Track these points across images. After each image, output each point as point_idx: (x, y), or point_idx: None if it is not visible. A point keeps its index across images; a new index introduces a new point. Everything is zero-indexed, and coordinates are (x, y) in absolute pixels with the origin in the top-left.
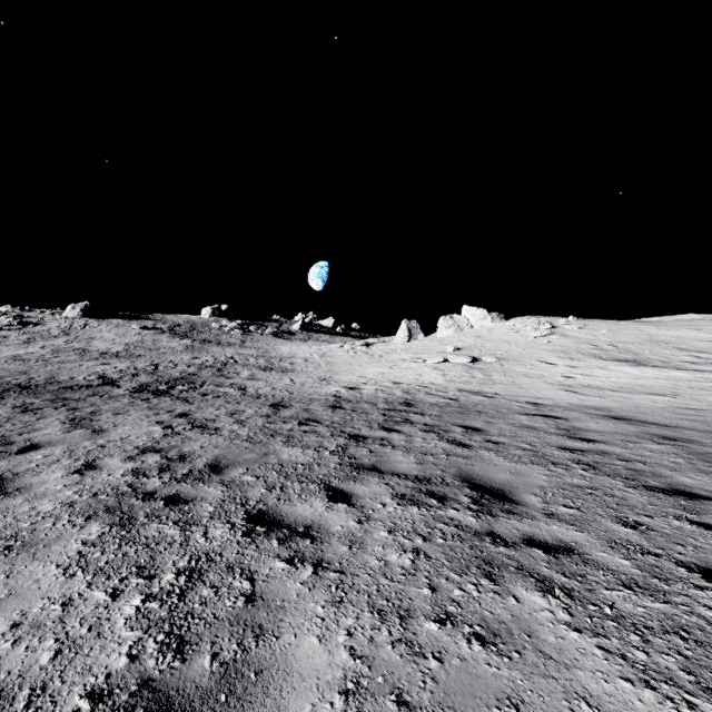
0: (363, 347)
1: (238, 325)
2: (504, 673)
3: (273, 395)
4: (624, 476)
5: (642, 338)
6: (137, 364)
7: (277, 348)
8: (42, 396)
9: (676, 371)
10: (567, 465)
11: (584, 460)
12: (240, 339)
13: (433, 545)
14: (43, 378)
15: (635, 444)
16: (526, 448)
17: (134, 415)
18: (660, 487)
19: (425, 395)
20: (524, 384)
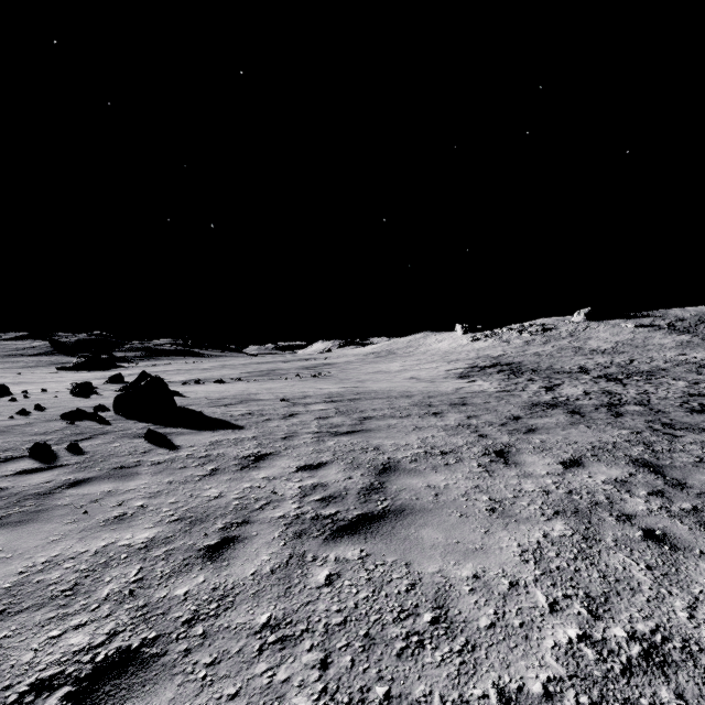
0: None
1: None
2: (583, 429)
3: None
4: None
5: None
6: (615, 359)
7: None
8: (540, 376)
9: None
10: None
11: None
12: None
13: (620, 425)
14: (545, 366)
15: None
16: None
17: (577, 387)
18: None
19: None
20: None
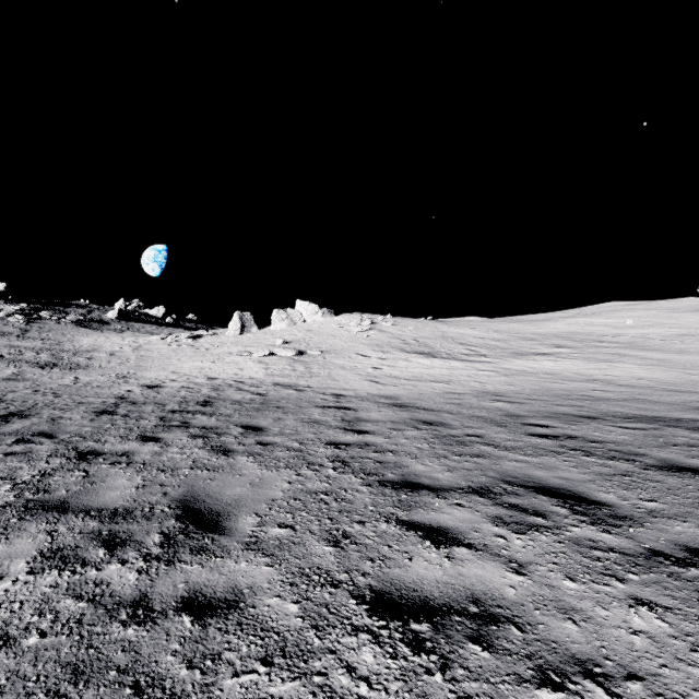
0: (189, 339)
1: (22, 309)
2: None
3: (24, 400)
4: (368, 471)
5: (437, 334)
6: None
7: (76, 340)
8: None
9: (455, 361)
10: (322, 465)
11: (343, 455)
12: (21, 328)
13: (6, 657)
14: None
15: (399, 432)
16: (294, 448)
17: None
18: (393, 481)
19: (234, 391)
20: (338, 376)
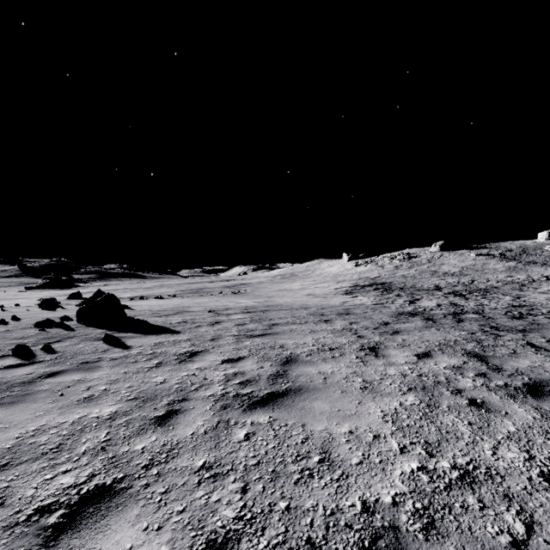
0: None
1: None
2: (434, 331)
3: (533, 302)
4: None
5: None
6: (461, 280)
7: None
8: (406, 292)
9: None
10: None
11: None
12: None
13: (461, 328)
14: (410, 285)
15: None
16: None
17: (432, 301)
18: None
19: None
20: None
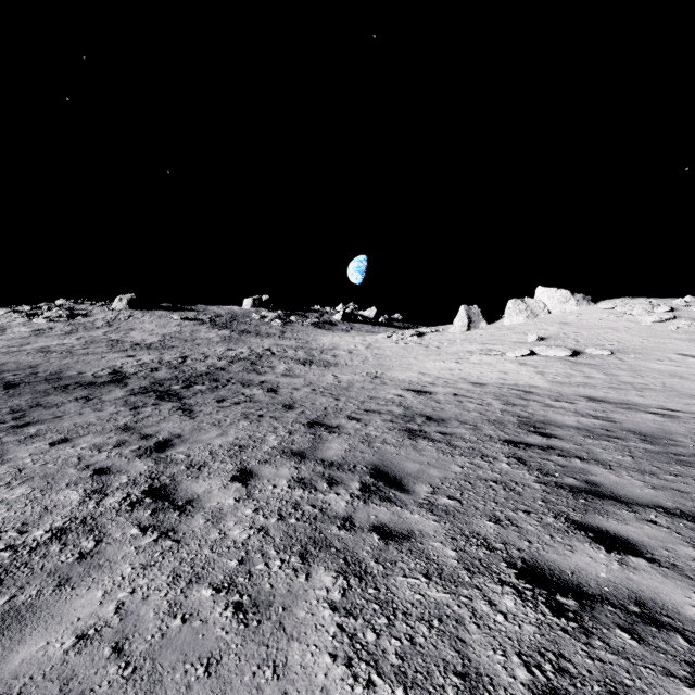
0: (414, 337)
1: (279, 315)
2: None
3: (311, 402)
4: None
5: None
6: (164, 356)
7: (318, 339)
8: (16, 400)
9: None
10: None
11: None
12: (280, 330)
13: None
14: (47, 374)
15: None
16: None
17: (80, 446)
18: None
19: (543, 408)
20: (694, 390)
